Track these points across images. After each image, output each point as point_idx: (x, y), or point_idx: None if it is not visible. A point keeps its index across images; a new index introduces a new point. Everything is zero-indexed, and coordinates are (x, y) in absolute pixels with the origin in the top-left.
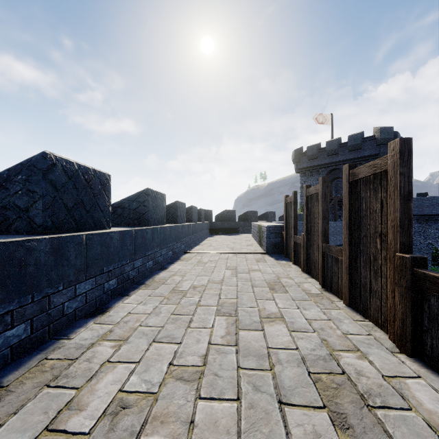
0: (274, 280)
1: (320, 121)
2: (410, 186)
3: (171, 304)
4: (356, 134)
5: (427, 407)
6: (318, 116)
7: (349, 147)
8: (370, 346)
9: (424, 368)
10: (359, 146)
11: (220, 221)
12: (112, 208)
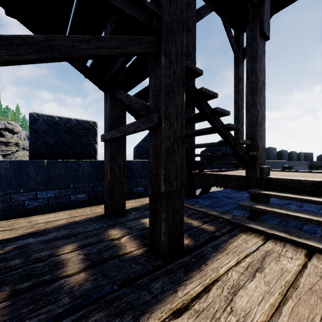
0: None
1: None
2: None
3: None
4: None
5: None
6: None
7: None
8: None
9: None
10: None
11: (320, 161)
12: None
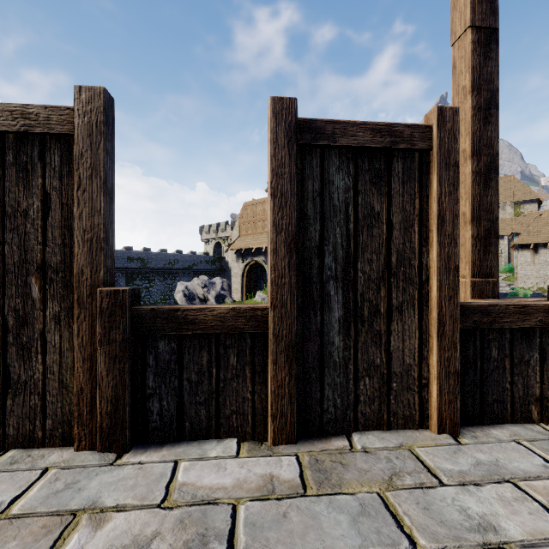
0: None
1: None
2: (113, 178)
3: None
4: None
5: (222, 485)
6: None
7: None
8: (72, 487)
9: (158, 449)
10: None
11: None
12: None
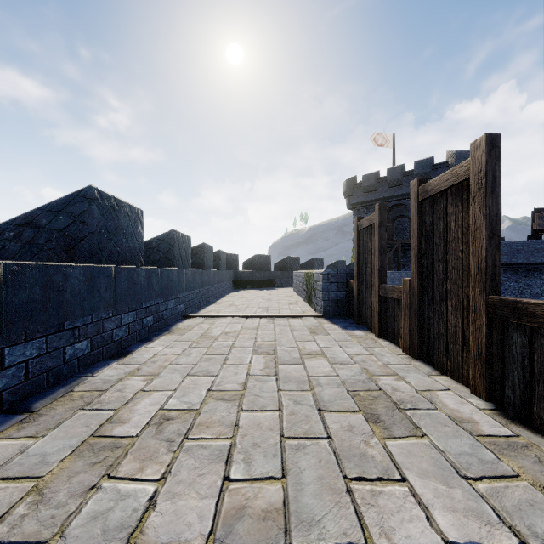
0: (363, 383)
1: (379, 142)
2: None
3: (22, 543)
4: (425, 160)
5: None
6: (377, 136)
7: (416, 177)
8: None
9: None
10: (428, 175)
11: (249, 271)
12: (12, 226)
